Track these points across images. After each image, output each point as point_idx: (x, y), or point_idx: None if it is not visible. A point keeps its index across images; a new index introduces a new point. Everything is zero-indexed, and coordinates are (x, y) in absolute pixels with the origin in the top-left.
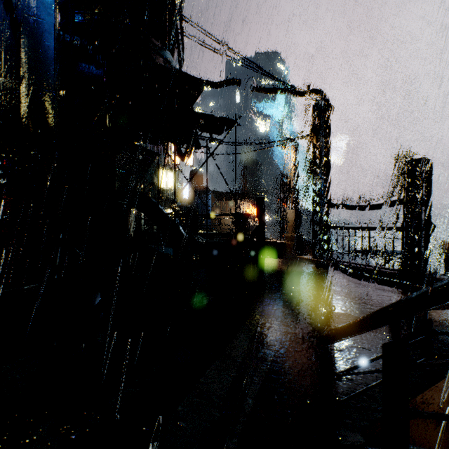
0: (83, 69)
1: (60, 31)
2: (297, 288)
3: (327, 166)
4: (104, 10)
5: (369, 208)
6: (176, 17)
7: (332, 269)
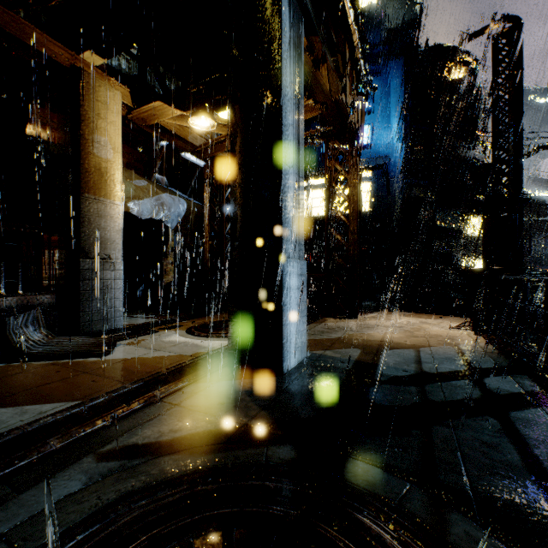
0: (415, 193)
1: (405, 180)
2: None
3: None
4: (425, 151)
5: None
6: (479, 120)
7: None
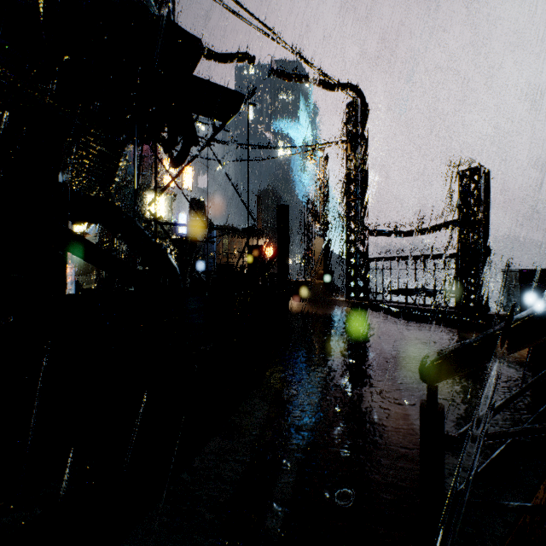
0: None
1: None
2: (333, 331)
3: (364, 183)
4: None
5: (415, 234)
6: None
7: (372, 310)
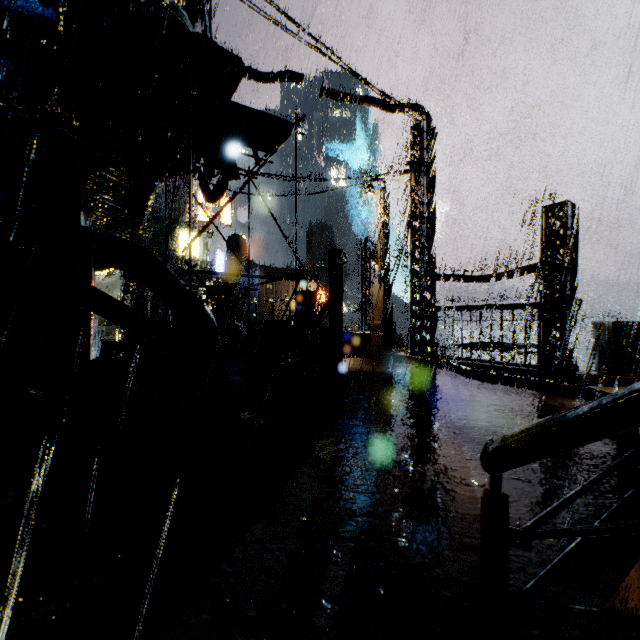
0: (15, 1)
1: None
2: (393, 395)
3: (431, 219)
4: None
5: (490, 279)
6: None
7: (440, 368)
